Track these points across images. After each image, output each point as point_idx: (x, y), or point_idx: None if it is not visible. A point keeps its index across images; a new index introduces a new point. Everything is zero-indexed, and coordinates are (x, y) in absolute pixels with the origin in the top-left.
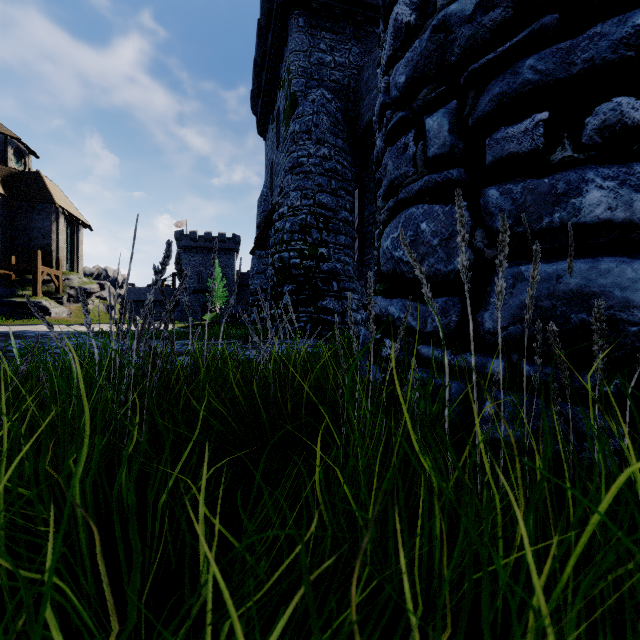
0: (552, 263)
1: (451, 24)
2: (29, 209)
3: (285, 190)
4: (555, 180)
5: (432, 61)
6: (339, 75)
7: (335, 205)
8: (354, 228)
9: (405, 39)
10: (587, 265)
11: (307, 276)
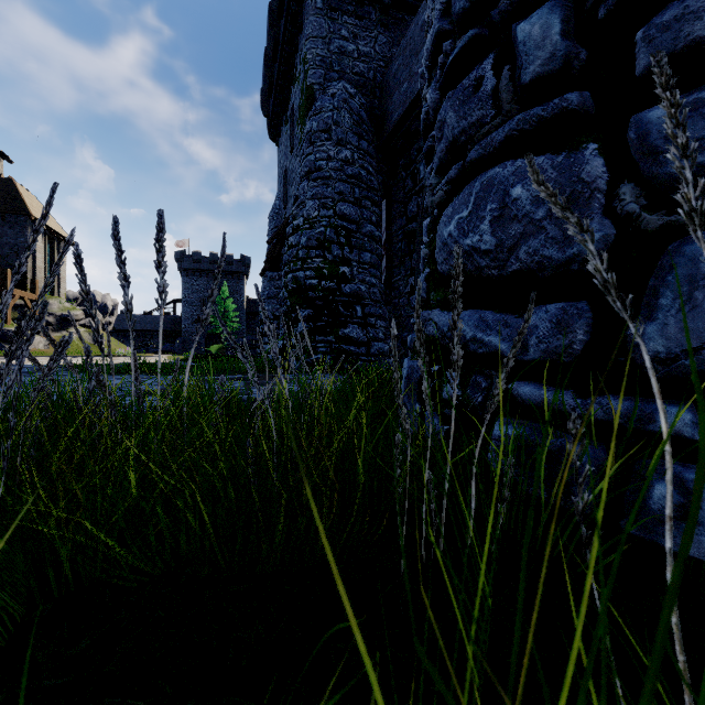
0: None
1: None
2: None
3: (300, 199)
4: None
5: None
6: (363, 67)
7: (359, 217)
8: (381, 245)
9: None
10: None
11: (326, 299)
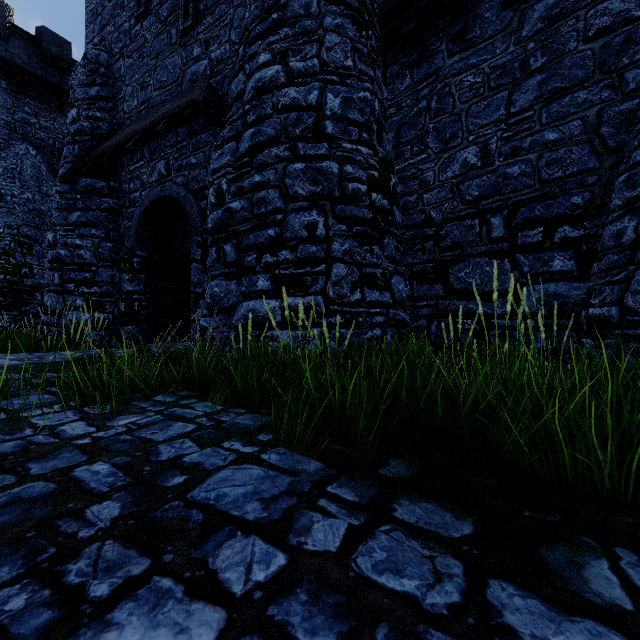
0: (73, 312)
1: (60, 255)
2: None
3: None
4: (74, 297)
5: (57, 259)
6: (44, 135)
7: (40, 236)
8: None
9: (52, 245)
10: (76, 313)
11: (11, 288)
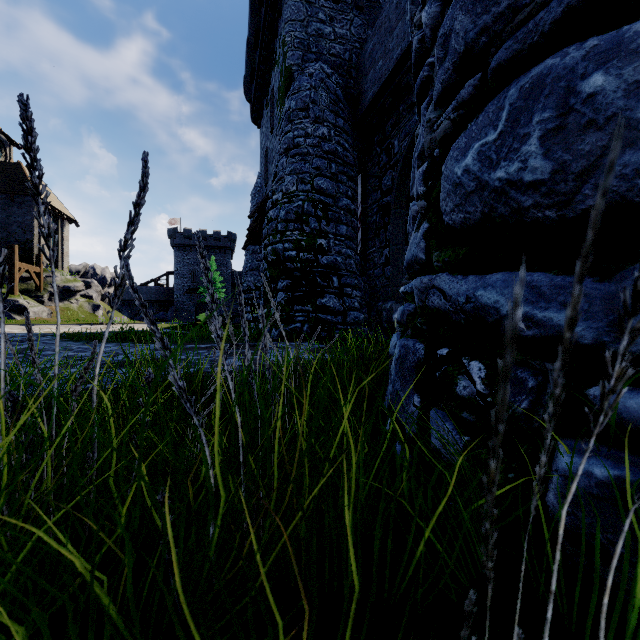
0: None
1: None
2: (8, 202)
3: (279, 174)
4: None
5: None
6: (339, 48)
7: (335, 191)
8: (356, 218)
9: None
10: None
11: (304, 270)
